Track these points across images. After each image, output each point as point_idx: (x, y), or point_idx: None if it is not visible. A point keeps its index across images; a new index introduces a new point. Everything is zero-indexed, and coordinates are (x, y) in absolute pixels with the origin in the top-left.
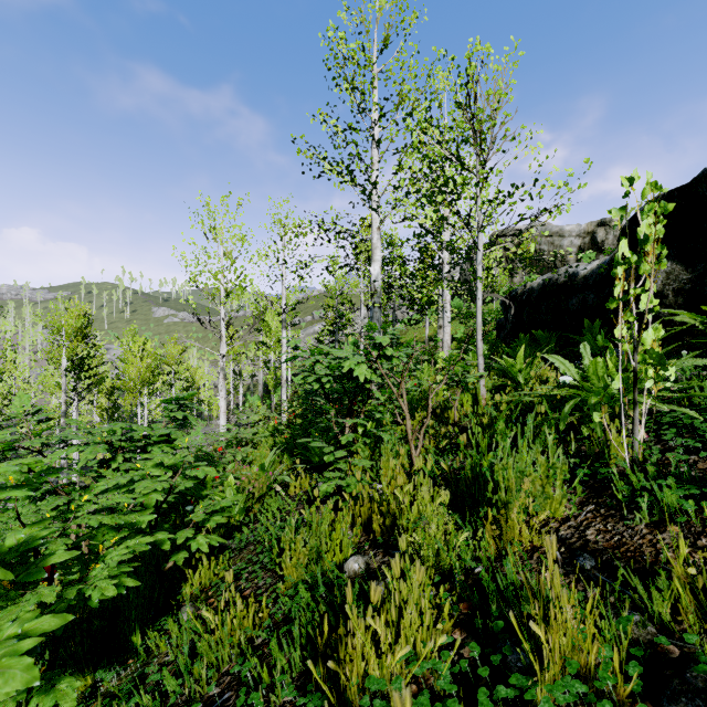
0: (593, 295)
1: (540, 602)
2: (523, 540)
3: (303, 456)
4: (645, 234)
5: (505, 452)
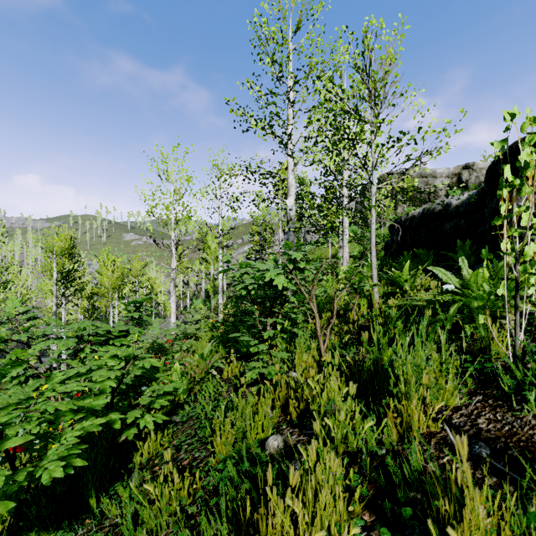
0: (464, 221)
1: (443, 488)
2: (420, 427)
3: (234, 347)
4: (526, 161)
5: (404, 349)
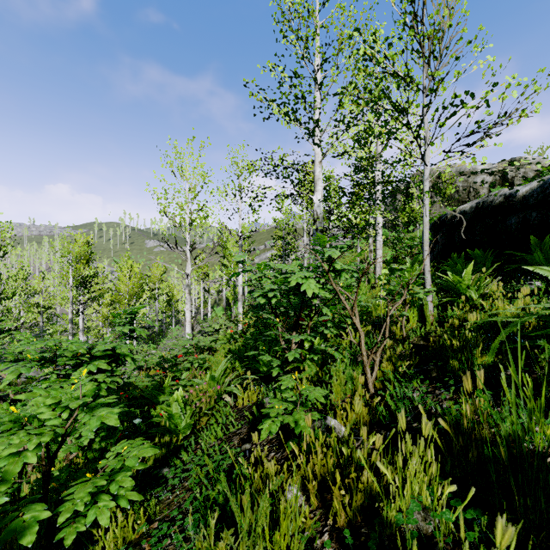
0: (536, 213)
1: None
2: None
3: (252, 366)
4: None
5: None
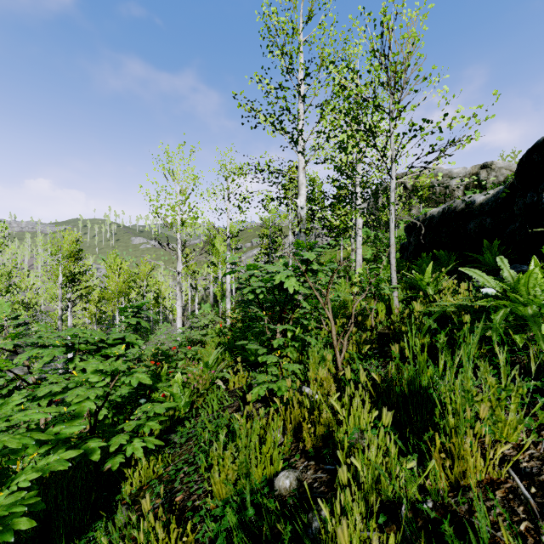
0: (489, 219)
1: None
2: (478, 472)
3: (241, 355)
4: None
5: (452, 369)
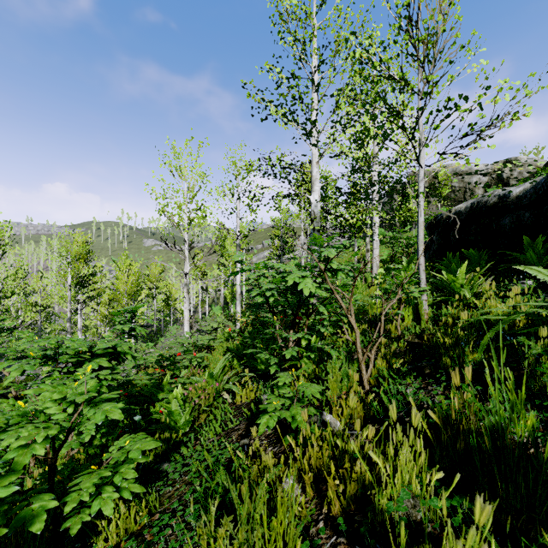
0: (529, 213)
1: None
2: None
3: (250, 364)
4: None
5: None
